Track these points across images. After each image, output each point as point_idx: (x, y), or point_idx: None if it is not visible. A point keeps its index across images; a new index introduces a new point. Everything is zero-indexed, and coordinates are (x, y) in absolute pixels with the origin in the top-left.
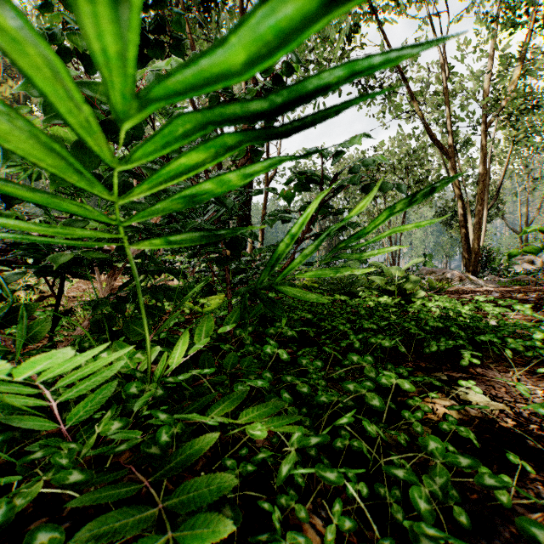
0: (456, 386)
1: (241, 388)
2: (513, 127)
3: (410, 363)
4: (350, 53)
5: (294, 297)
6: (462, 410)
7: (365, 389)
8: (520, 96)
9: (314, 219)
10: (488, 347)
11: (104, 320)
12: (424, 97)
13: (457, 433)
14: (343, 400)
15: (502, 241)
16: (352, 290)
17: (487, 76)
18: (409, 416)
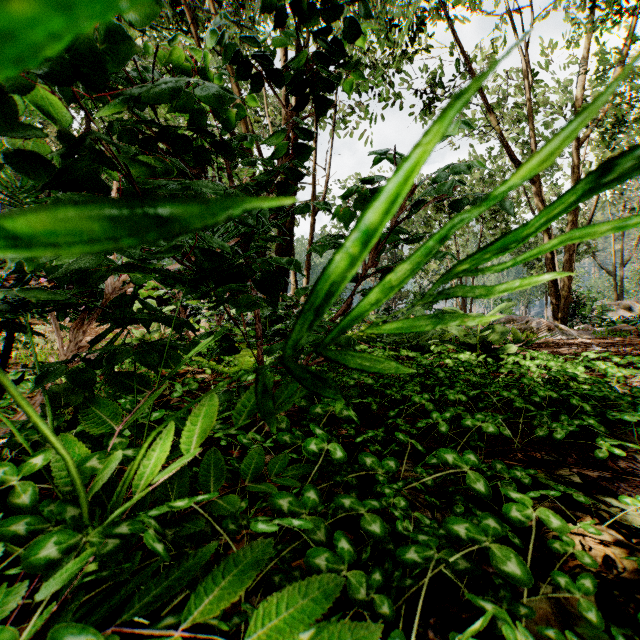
0: (600, 495)
1: (264, 526)
2: (607, 148)
3: (519, 453)
4: (413, 56)
5: (359, 368)
6: (637, 554)
7: (487, 537)
8: (626, 103)
9: (378, 246)
10: (629, 428)
11: (47, 400)
12: (501, 112)
13: (639, 601)
14: (449, 558)
15: (592, 284)
16: (419, 343)
17: (580, 83)
18: (567, 584)
